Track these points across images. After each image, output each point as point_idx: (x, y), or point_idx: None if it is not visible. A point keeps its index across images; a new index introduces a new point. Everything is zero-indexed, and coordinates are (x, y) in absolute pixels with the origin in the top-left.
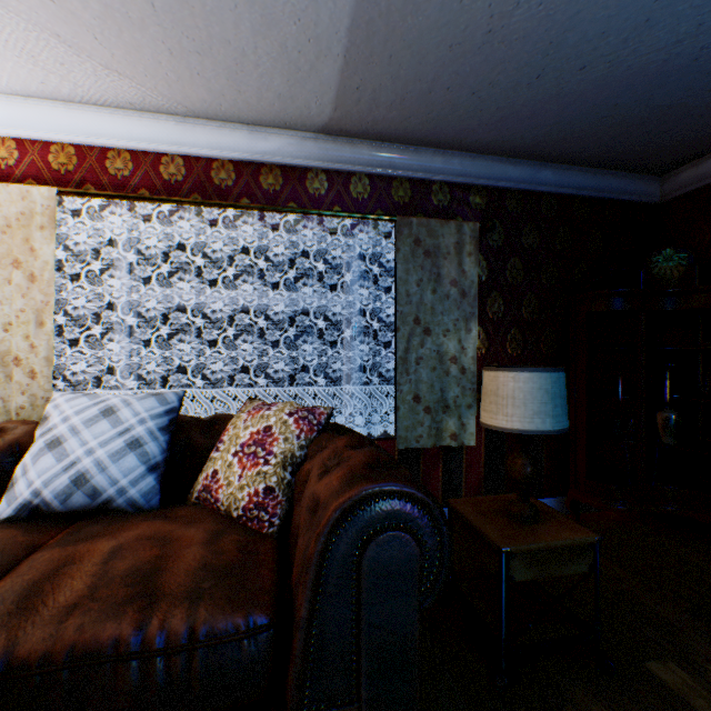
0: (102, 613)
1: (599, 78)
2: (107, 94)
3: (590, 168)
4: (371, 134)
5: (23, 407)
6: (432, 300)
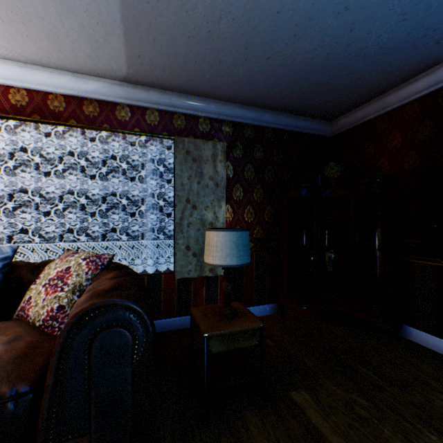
0: None
1: (280, 64)
2: None
3: (292, 114)
4: (157, 85)
5: None
6: (198, 188)
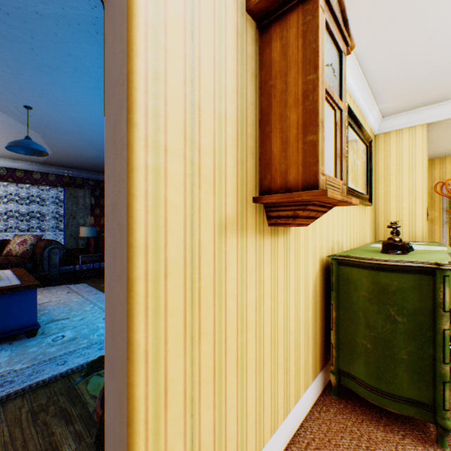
0: (2, 261)
1: None
2: None
3: None
4: (56, 165)
5: None
6: (77, 209)
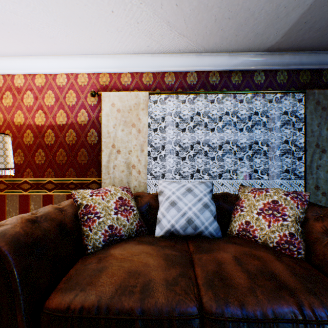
0: (271, 294)
1: None
2: (171, 47)
3: None
4: (293, 48)
5: (136, 186)
6: (326, 134)
